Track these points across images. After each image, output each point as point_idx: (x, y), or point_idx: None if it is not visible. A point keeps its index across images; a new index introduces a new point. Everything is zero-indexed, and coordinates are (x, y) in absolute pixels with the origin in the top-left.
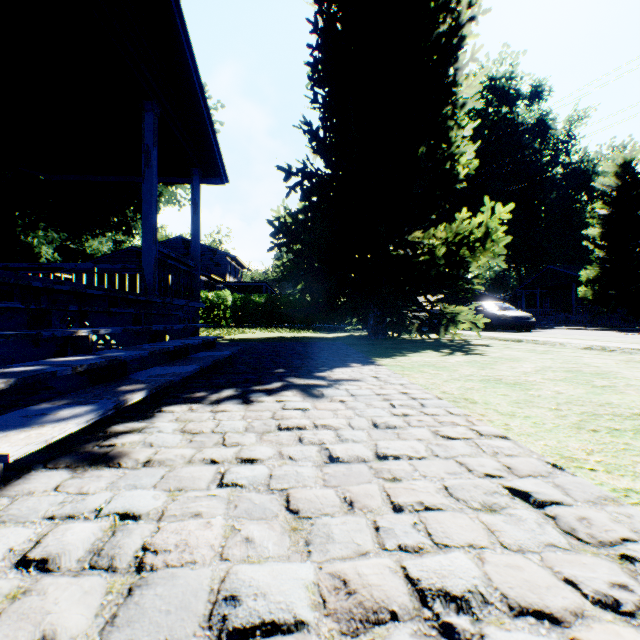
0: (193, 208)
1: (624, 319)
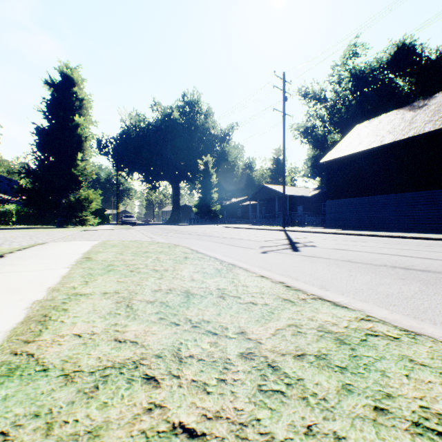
0: None
1: (206, 221)
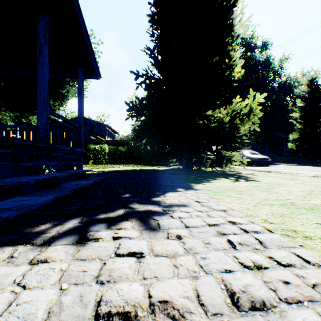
0: (79, 92)
1: (311, 160)
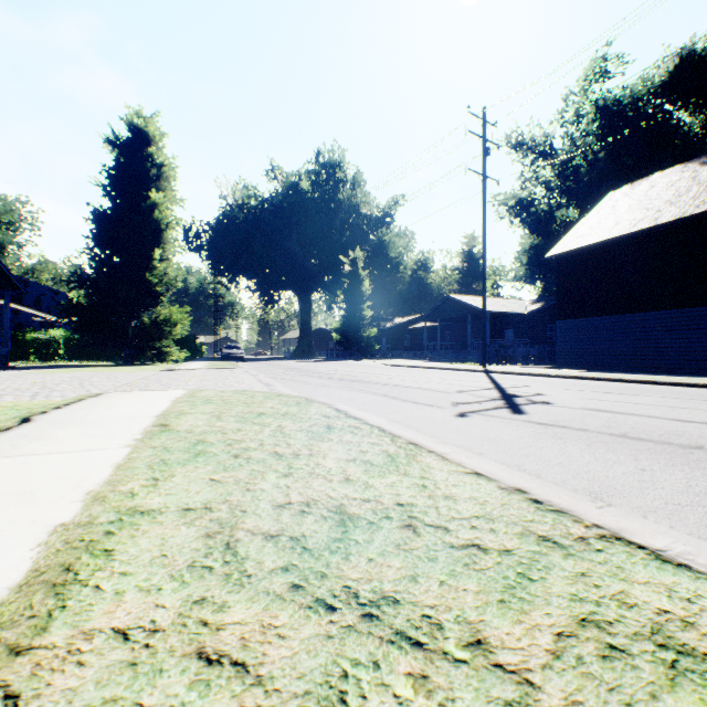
0: (6, 306)
1: (354, 354)
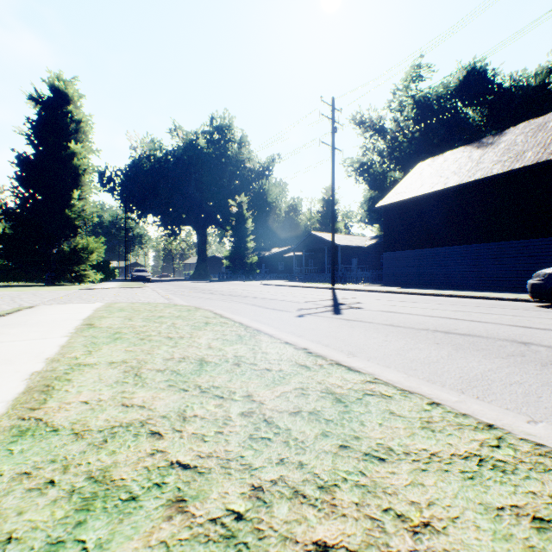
0: None
1: (240, 276)
